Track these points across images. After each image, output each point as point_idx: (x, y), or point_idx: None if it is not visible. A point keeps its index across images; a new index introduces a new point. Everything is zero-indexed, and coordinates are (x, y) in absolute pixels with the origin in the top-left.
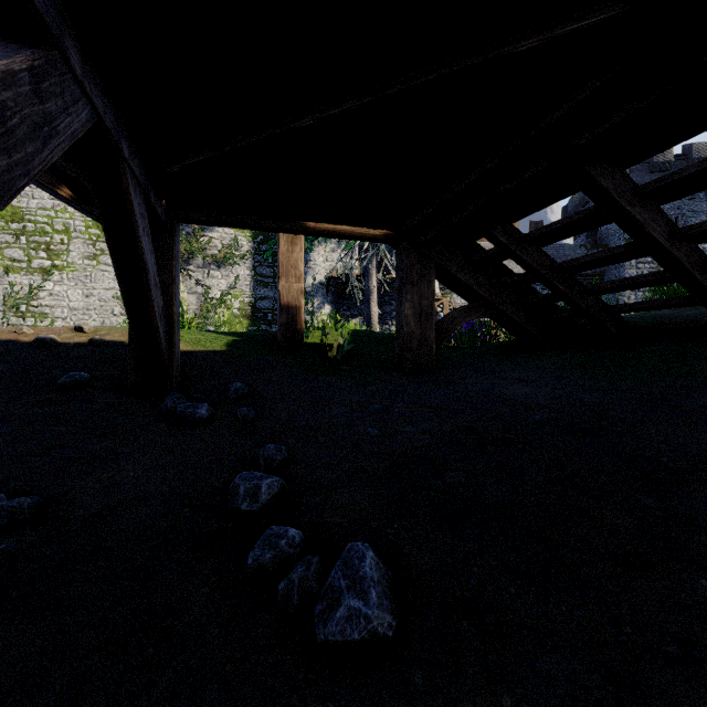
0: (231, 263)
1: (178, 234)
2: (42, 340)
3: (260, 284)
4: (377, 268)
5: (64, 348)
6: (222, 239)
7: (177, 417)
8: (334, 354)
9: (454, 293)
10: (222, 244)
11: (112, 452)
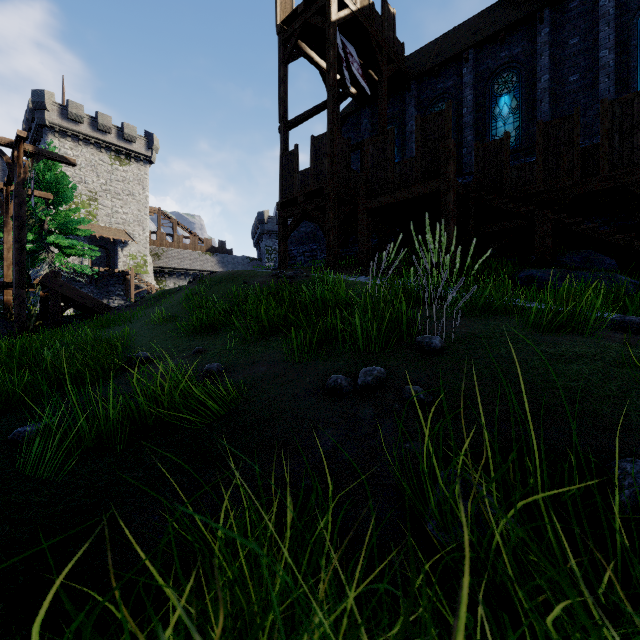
0: None
1: None
2: None
3: None
4: None
5: None
6: None
7: None
8: None
9: (168, 280)
10: None
11: None
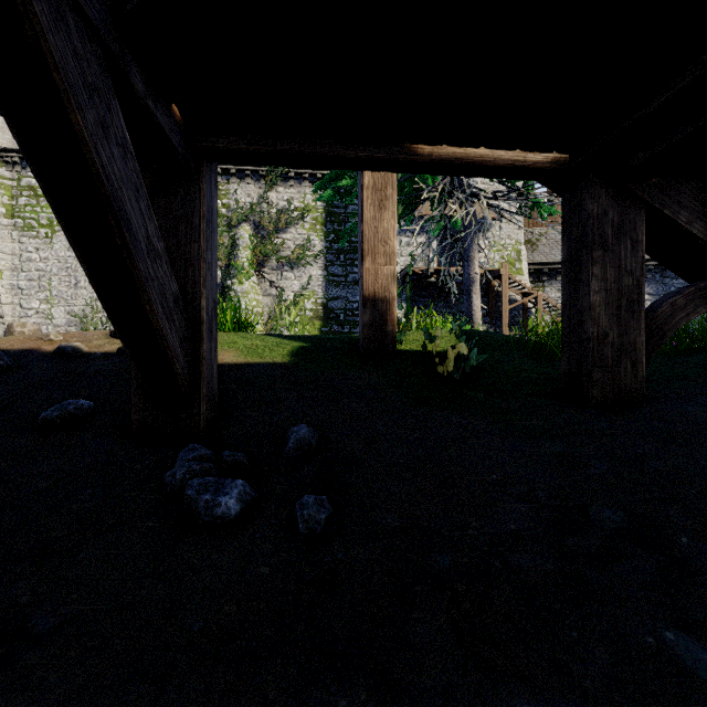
0: (303, 263)
1: (211, 183)
2: (63, 350)
3: (332, 284)
4: (479, 251)
5: (85, 360)
6: (295, 239)
7: (183, 507)
8: (448, 369)
9: (547, 286)
10: (295, 245)
11: (7, 629)
